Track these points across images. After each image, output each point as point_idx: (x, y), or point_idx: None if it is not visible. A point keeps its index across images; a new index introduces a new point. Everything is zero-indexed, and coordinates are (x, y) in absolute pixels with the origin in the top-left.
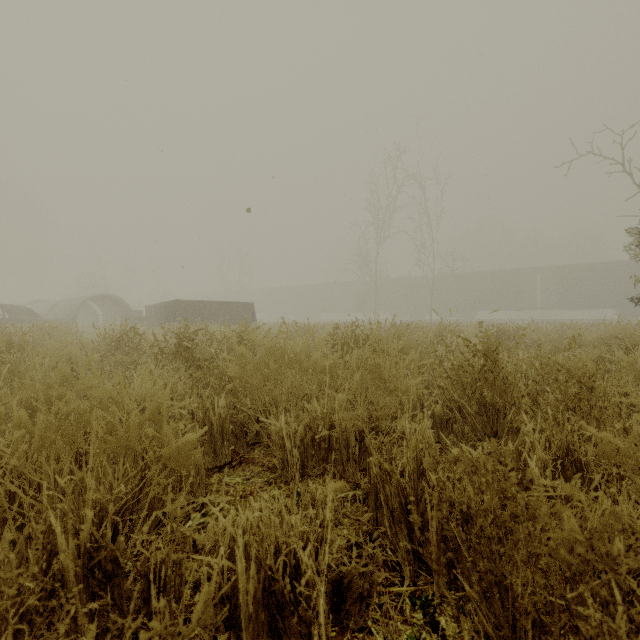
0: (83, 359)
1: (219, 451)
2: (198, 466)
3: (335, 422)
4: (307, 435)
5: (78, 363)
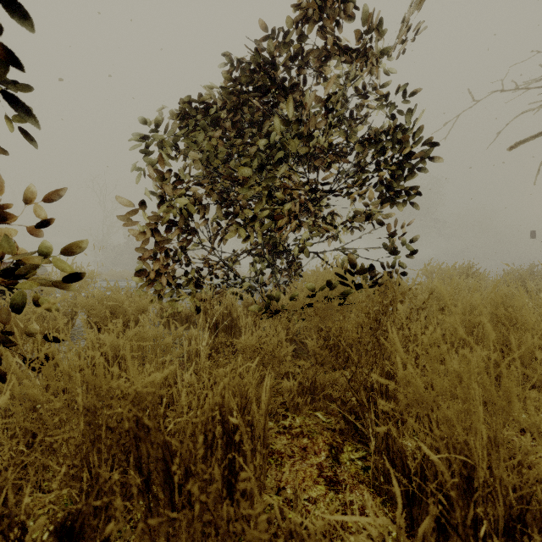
0: None
1: None
2: None
3: None
4: None
5: None
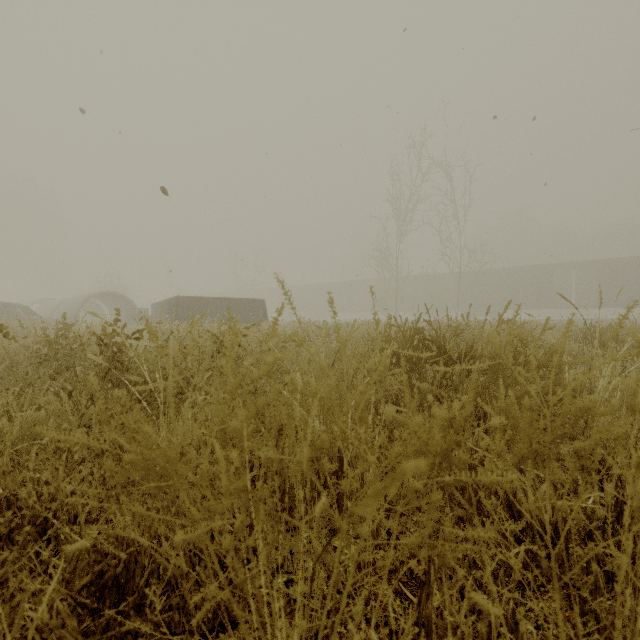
0: None
1: None
2: None
3: None
4: None
5: None
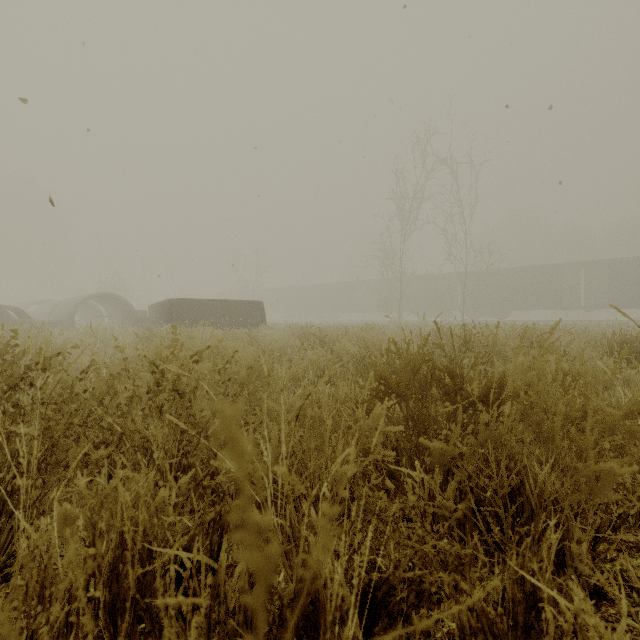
0: None
1: None
2: None
3: None
4: None
5: None
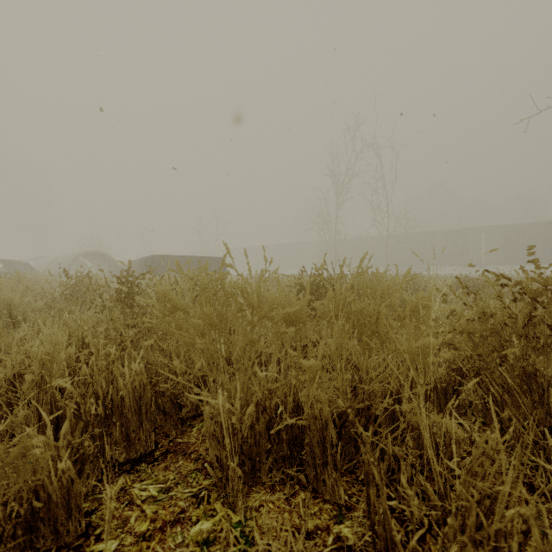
0: (24, 306)
1: (134, 437)
2: (67, 486)
3: (303, 404)
4: (260, 420)
5: (16, 311)
